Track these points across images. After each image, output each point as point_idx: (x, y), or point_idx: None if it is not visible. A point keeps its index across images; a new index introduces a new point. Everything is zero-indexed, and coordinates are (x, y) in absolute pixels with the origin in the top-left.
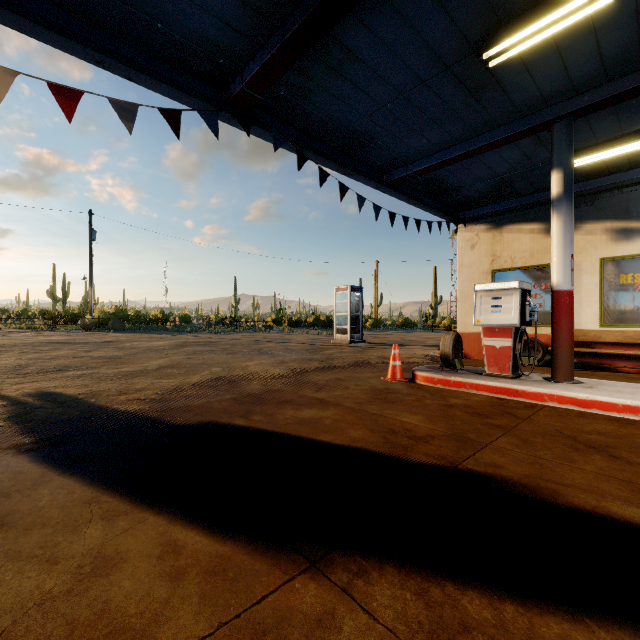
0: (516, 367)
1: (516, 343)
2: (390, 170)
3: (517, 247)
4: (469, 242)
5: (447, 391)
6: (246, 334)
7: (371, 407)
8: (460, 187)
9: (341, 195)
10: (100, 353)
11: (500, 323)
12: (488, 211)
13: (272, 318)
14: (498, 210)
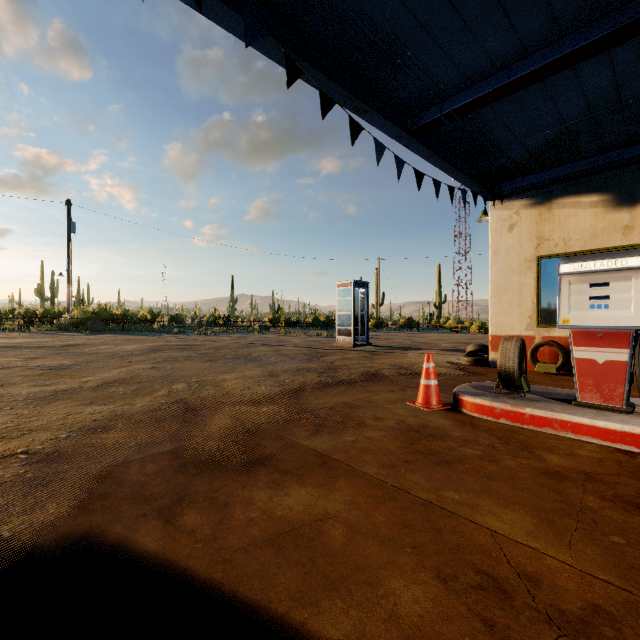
0: (629, 393)
1: (634, 356)
2: (417, 112)
3: (573, 226)
4: (506, 222)
5: (523, 432)
6: (238, 335)
7: (414, 479)
8: (506, 143)
9: (351, 135)
10: (44, 361)
11: (608, 324)
12: (533, 181)
13: (269, 318)
14: (548, 179)
